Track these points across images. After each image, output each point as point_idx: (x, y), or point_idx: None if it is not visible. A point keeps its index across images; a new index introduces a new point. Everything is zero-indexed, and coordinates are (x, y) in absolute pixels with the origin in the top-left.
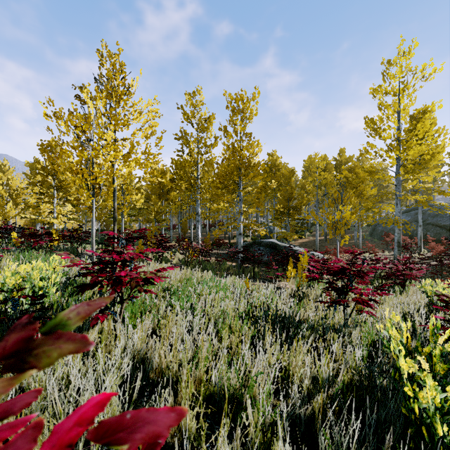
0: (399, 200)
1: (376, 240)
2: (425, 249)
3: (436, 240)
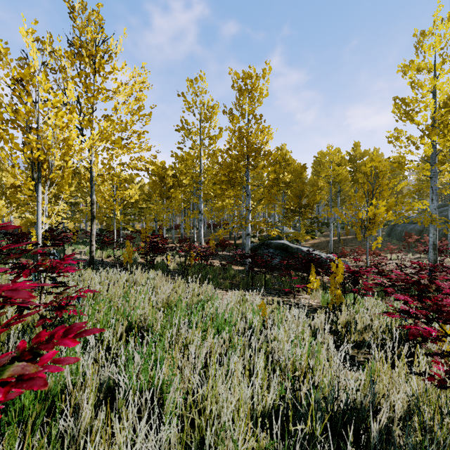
0: (434, 195)
1: (395, 241)
2: None
3: None
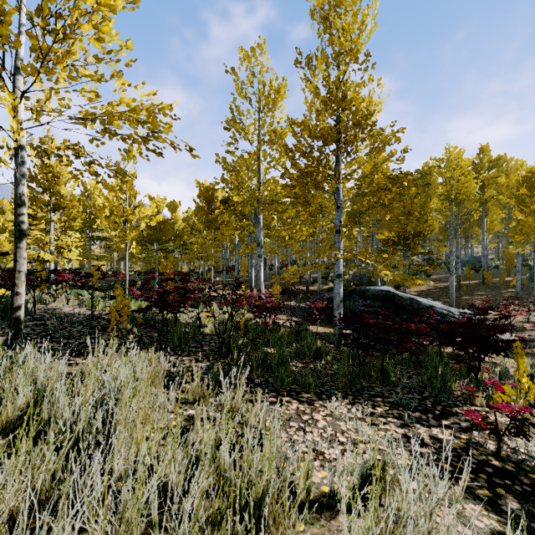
0: None
1: None
2: None
3: None
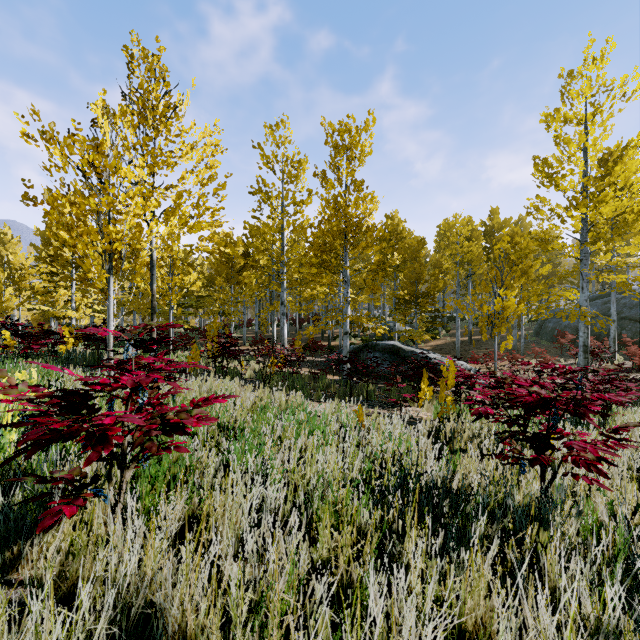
0: (585, 282)
1: (545, 343)
2: (621, 356)
3: (636, 343)
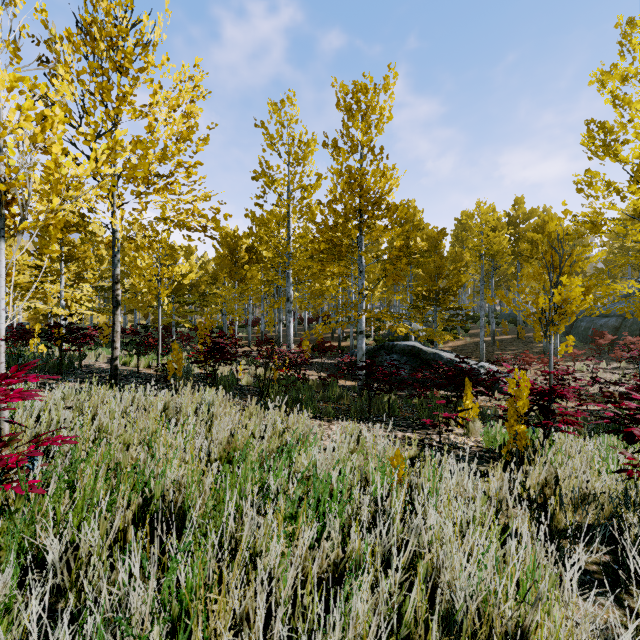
0: None
1: (578, 343)
2: None
3: None
